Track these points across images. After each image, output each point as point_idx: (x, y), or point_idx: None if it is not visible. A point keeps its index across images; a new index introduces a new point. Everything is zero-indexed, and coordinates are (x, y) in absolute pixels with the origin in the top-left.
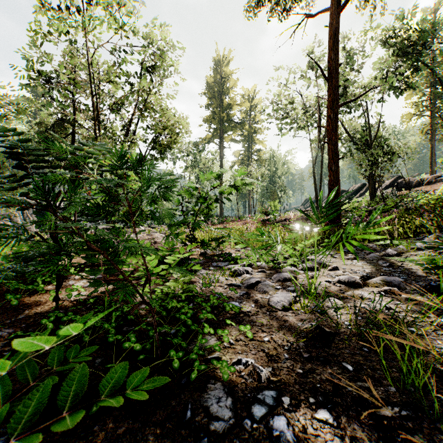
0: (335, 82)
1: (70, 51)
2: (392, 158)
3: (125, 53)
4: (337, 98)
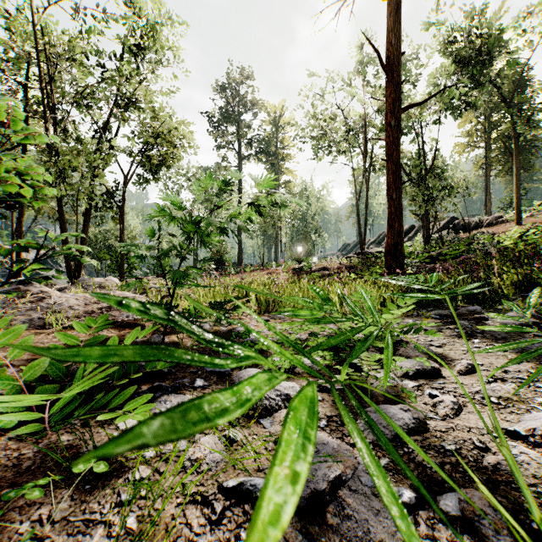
0: (397, 76)
1: (8, 13)
2: (450, 194)
3: (95, 21)
4: (399, 99)
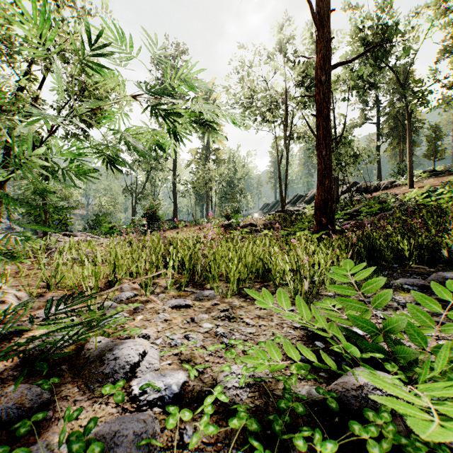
0: (327, 32)
1: None
2: (356, 161)
3: None
4: (329, 56)
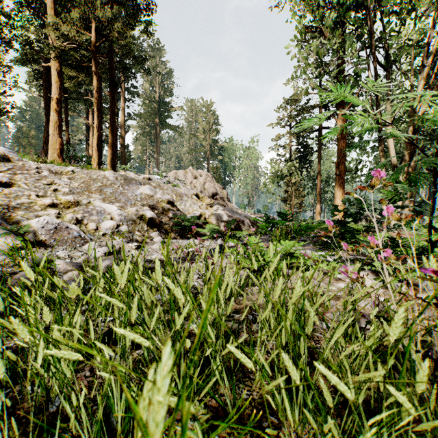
0: None
1: None
2: None
3: None
4: None
